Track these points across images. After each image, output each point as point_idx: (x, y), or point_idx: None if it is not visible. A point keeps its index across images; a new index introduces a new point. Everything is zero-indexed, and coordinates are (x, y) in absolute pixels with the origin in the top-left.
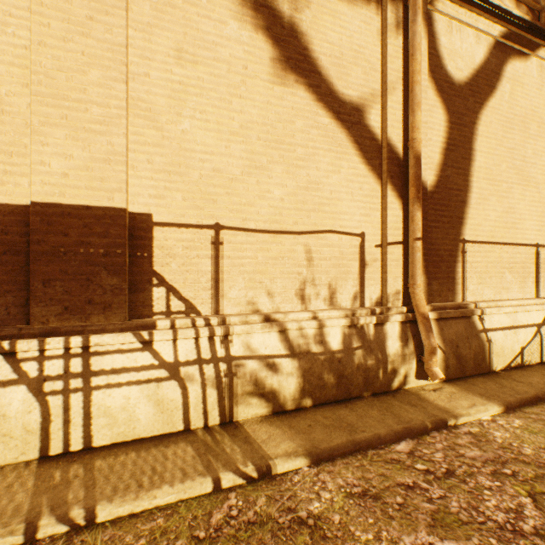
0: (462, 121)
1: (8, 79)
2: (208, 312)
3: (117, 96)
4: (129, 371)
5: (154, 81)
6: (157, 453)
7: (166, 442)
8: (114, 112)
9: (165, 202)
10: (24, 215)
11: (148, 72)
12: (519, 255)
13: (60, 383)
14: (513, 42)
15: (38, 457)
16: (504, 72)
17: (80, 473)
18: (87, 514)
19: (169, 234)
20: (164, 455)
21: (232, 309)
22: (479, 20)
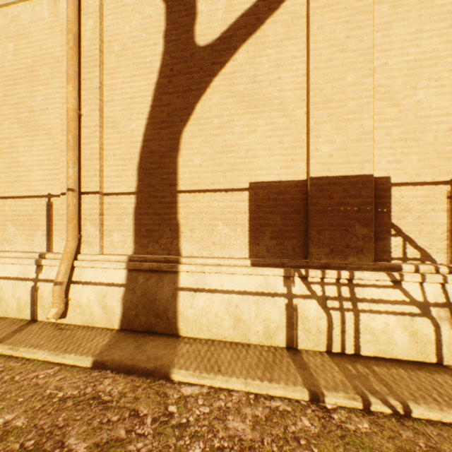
0: None
1: (293, 100)
2: (442, 260)
3: (366, 88)
4: (385, 303)
5: (391, 67)
6: (426, 376)
7: (425, 369)
8: (364, 102)
9: (401, 165)
10: (301, 186)
11: (386, 62)
12: None
13: (336, 303)
14: None
15: (324, 351)
16: None
17: (367, 371)
18: (403, 407)
19: (405, 192)
20: (435, 380)
21: None
22: None
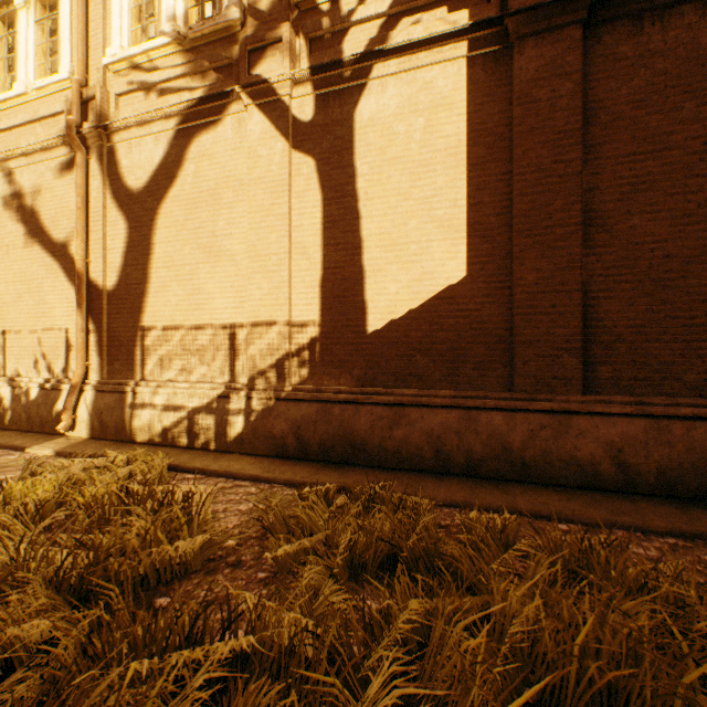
0: (142, 222)
1: None
2: (2, 374)
3: None
4: None
5: None
6: None
7: None
8: None
9: None
10: None
11: None
12: (207, 336)
13: None
14: (195, 120)
15: None
16: (188, 155)
17: None
18: None
19: None
20: None
21: (10, 374)
22: (153, 125)
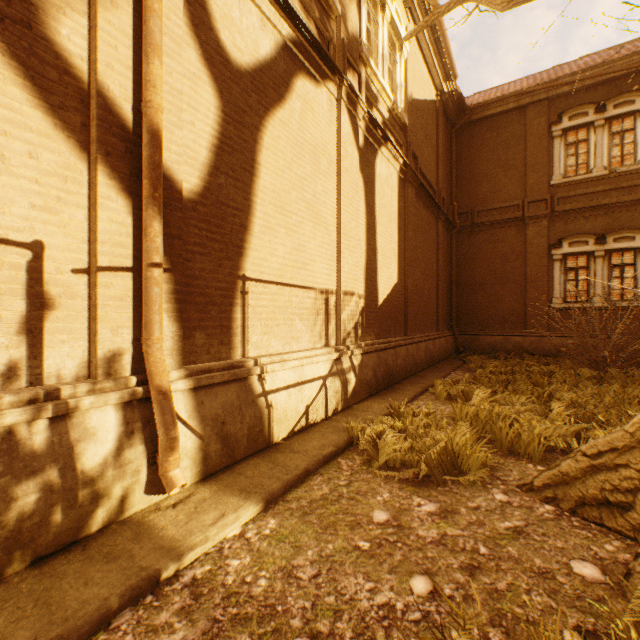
0: (243, 119)
1: None
2: None
3: None
4: None
5: None
6: None
7: None
8: None
9: None
10: None
11: None
12: (310, 300)
13: None
14: (304, 56)
15: None
16: (295, 86)
17: None
18: None
19: None
20: None
21: None
22: (264, 0)
